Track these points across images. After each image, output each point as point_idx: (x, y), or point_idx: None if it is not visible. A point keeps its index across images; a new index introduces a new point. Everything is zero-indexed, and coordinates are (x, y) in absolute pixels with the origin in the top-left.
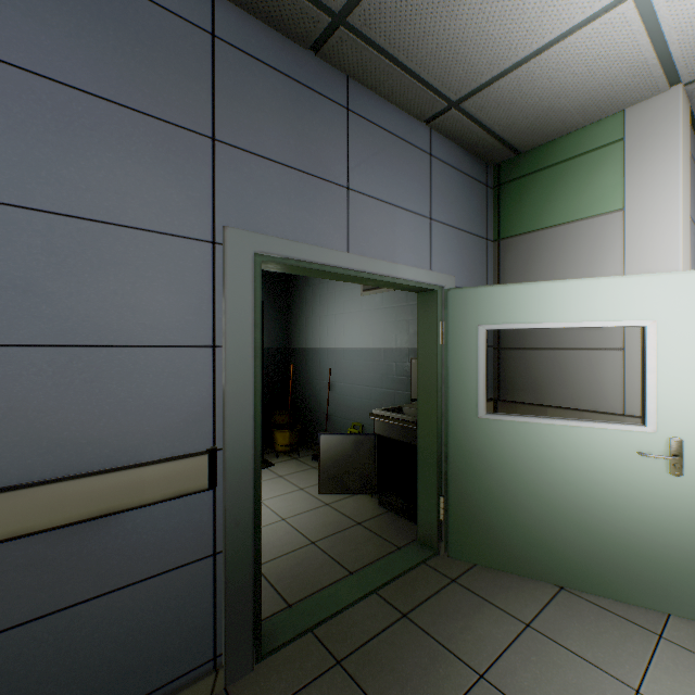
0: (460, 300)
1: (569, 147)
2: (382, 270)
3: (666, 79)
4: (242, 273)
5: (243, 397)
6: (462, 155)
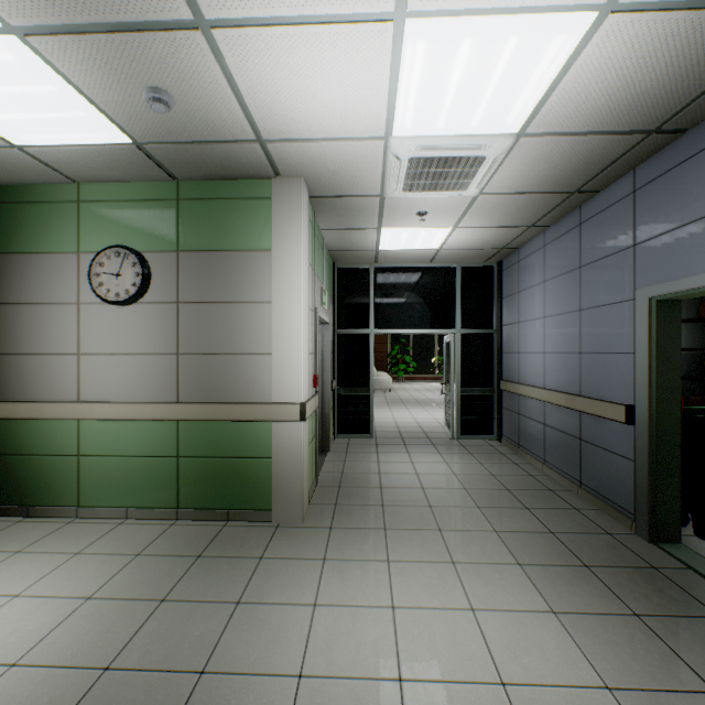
0: None
1: None
2: None
3: None
4: (642, 312)
5: (643, 382)
6: None
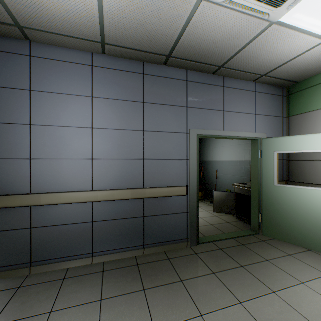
0: (267, 142)
1: (319, 78)
2: (235, 135)
3: None
4: (193, 140)
5: (194, 173)
6: (269, 87)
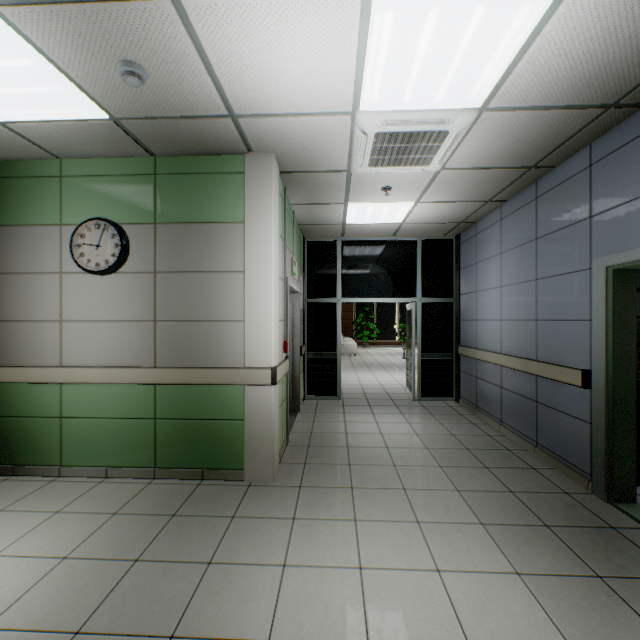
0: None
1: None
2: None
3: None
4: (599, 280)
5: (599, 348)
6: None
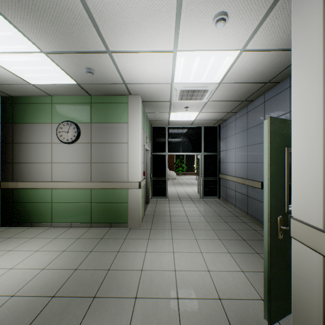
0: None
1: None
2: None
3: None
4: None
5: None
6: None
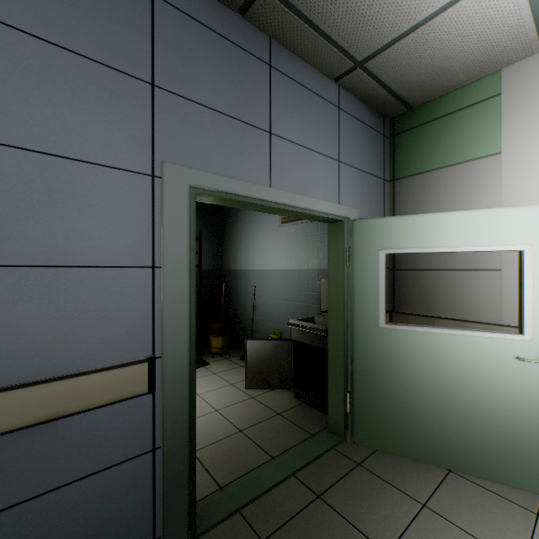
0: (364, 229)
1: (453, 102)
2: (299, 203)
3: (538, 42)
4: (178, 203)
5: (179, 312)
6: (364, 110)
